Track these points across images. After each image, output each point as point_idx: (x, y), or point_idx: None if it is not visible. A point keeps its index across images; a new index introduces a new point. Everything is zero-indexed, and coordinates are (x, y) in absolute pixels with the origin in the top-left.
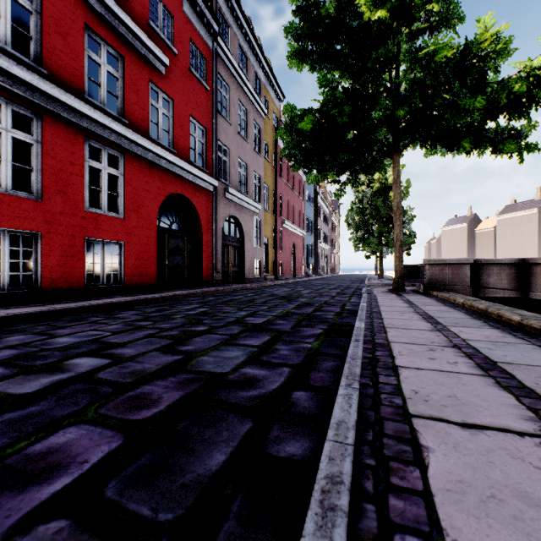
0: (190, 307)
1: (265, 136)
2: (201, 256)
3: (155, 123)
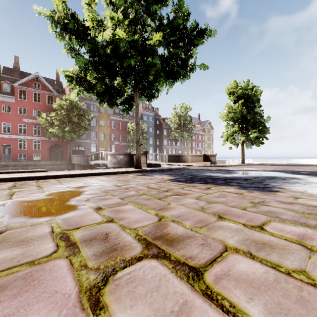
0: None
1: (101, 119)
2: (64, 155)
3: None
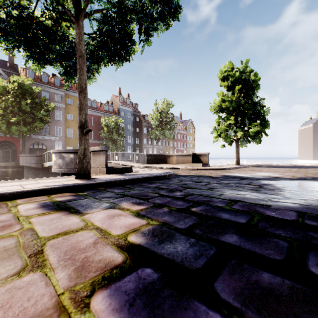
0: None
1: (69, 112)
2: (17, 154)
3: None
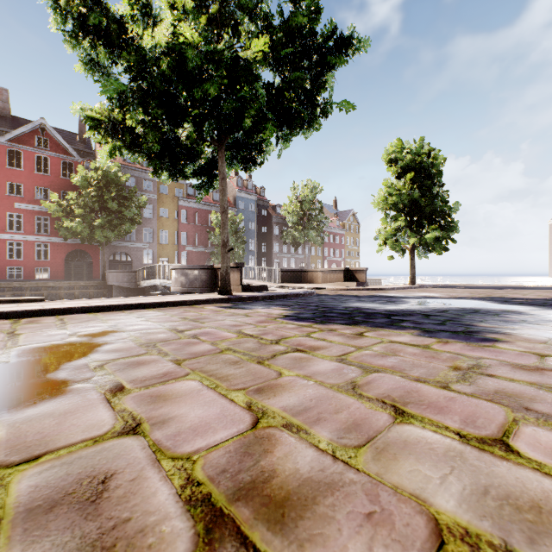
0: None
1: (162, 205)
2: (93, 270)
3: None
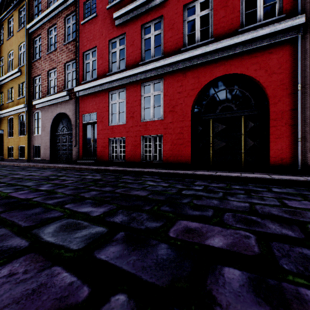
0: (89, 177)
1: None
2: (269, 133)
3: (193, 33)
